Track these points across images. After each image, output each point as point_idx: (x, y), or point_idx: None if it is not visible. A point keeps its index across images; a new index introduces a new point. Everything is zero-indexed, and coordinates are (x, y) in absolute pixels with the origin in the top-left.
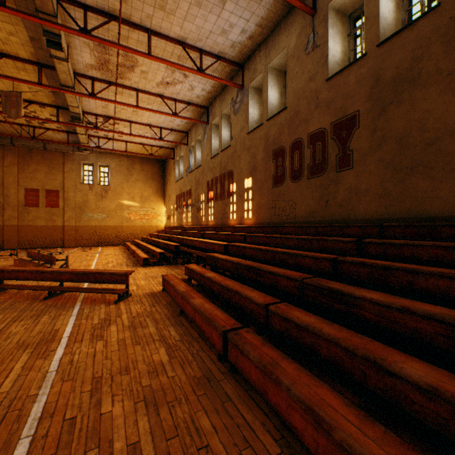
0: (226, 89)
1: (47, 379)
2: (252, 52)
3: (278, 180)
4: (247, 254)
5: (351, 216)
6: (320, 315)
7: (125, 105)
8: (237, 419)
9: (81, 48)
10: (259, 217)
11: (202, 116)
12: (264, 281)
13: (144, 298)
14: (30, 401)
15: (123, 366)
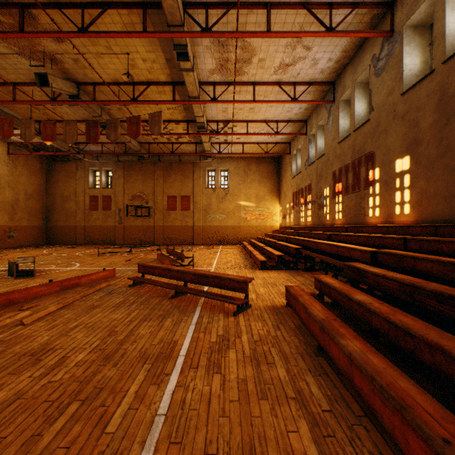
0: (362, 48)
1: (153, 430)
2: None
3: None
4: (418, 268)
5: None
6: None
7: (242, 102)
8: None
9: (204, 55)
10: (424, 211)
11: (326, 96)
12: None
13: (265, 313)
14: None
15: (245, 443)
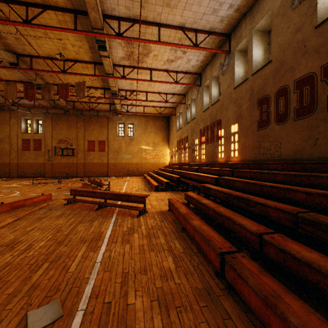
0: (215, 56)
1: (95, 268)
2: (238, 22)
3: (262, 124)
4: (235, 186)
5: None
6: (318, 250)
7: (143, 81)
8: None
9: (117, 47)
10: (244, 155)
11: (196, 81)
12: (253, 210)
13: (156, 215)
14: (84, 282)
15: (142, 267)
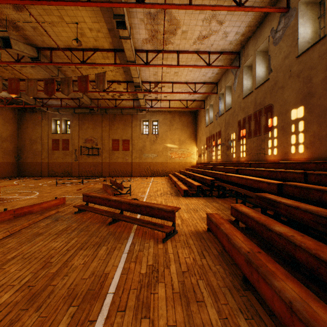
0: (262, 24)
1: None
2: None
3: None
4: (325, 200)
5: None
6: None
7: (169, 66)
8: None
9: (138, 26)
10: (317, 151)
11: (233, 63)
12: None
13: (190, 239)
14: None
15: None
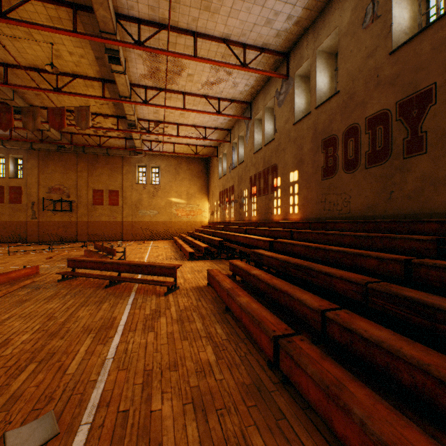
0: (269, 81)
1: (105, 366)
2: (298, 38)
3: (328, 171)
4: (294, 251)
5: (424, 210)
6: (390, 327)
7: (173, 109)
8: (294, 443)
9: (136, 61)
10: (306, 212)
11: (245, 112)
12: (316, 282)
13: (191, 291)
14: (90, 386)
15: (171, 361)
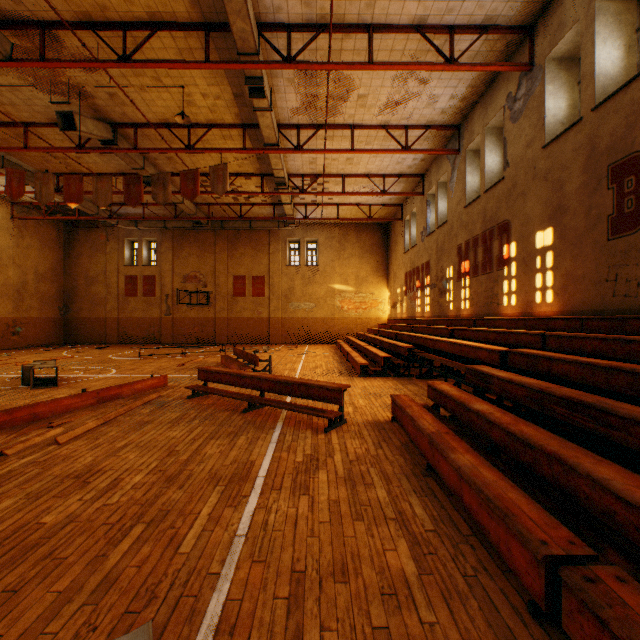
0: (494, 83)
1: (233, 549)
2: None
3: (623, 223)
4: (554, 371)
5: None
6: None
7: (336, 152)
8: None
9: (285, 89)
10: (570, 300)
11: (449, 143)
12: (620, 439)
13: (365, 429)
14: (209, 584)
15: (337, 561)
